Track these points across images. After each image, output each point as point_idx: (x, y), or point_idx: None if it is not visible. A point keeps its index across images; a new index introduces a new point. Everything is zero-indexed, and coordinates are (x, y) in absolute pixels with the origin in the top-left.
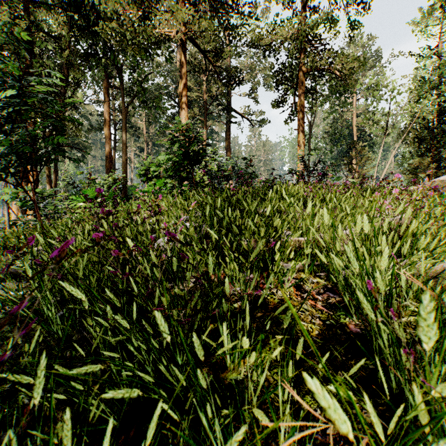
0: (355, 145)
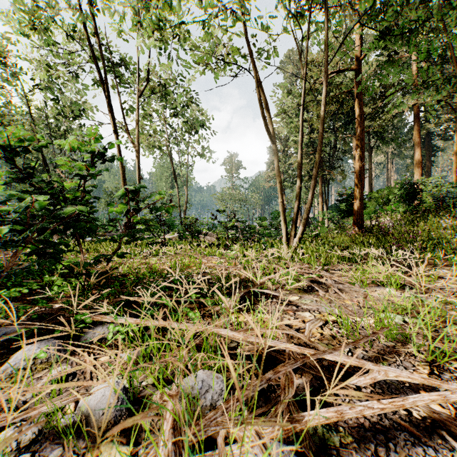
0: None
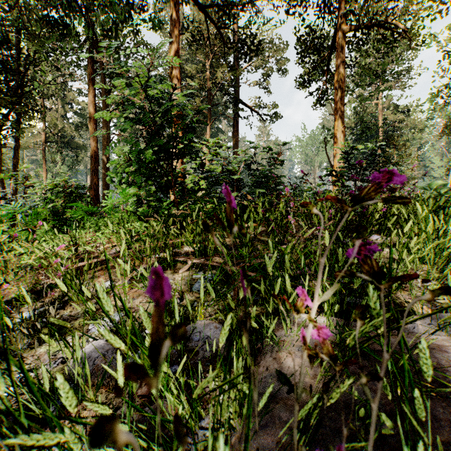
0: (392, 141)
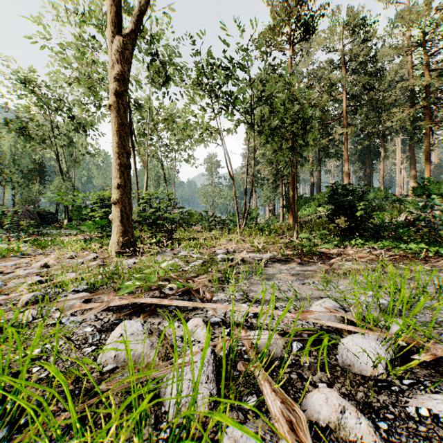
0: None
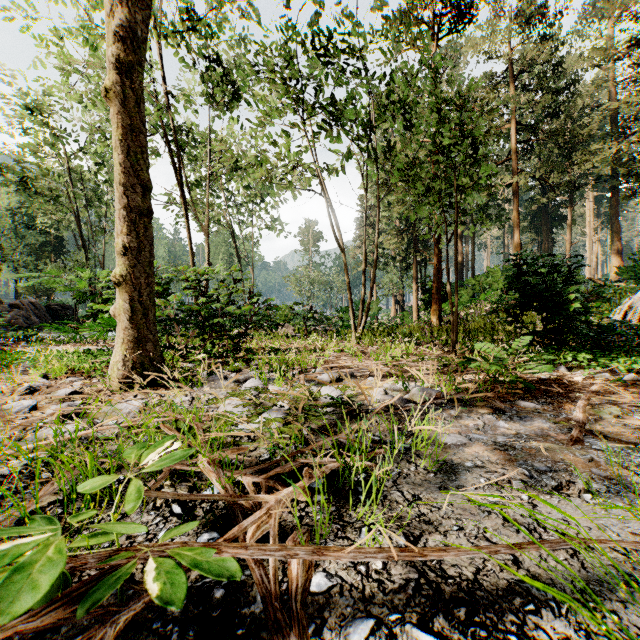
0: None
